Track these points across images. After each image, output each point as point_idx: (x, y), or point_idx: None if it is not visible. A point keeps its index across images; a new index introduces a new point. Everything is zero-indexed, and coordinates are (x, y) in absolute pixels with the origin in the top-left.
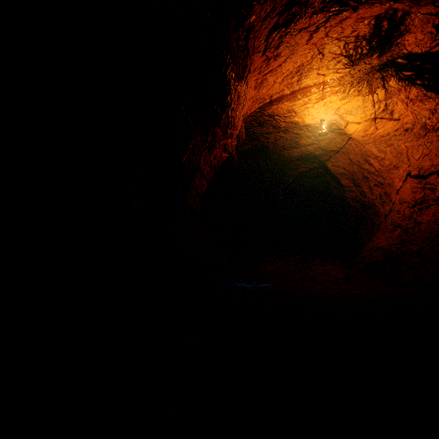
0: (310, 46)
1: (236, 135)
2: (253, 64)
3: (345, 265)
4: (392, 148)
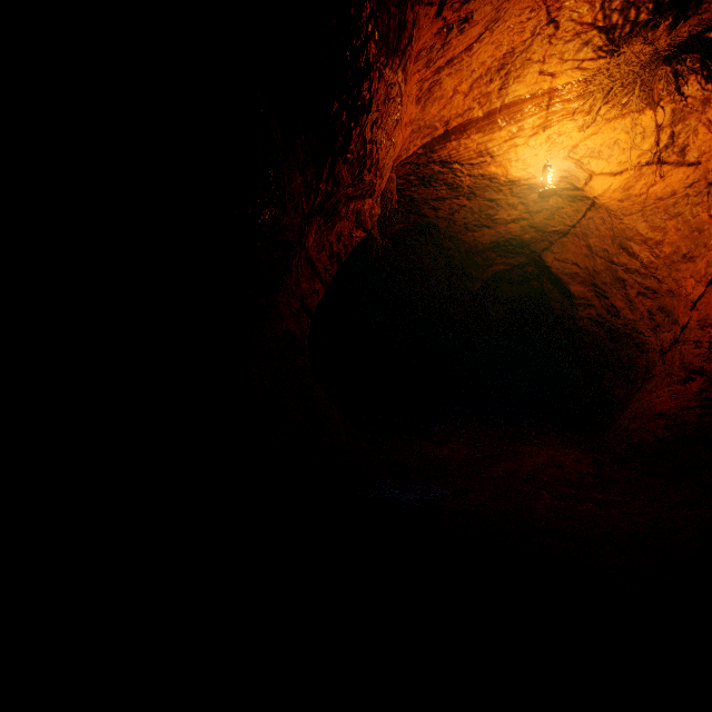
0: (533, 3)
1: (380, 190)
2: (417, 35)
3: (585, 445)
4: (680, 221)
